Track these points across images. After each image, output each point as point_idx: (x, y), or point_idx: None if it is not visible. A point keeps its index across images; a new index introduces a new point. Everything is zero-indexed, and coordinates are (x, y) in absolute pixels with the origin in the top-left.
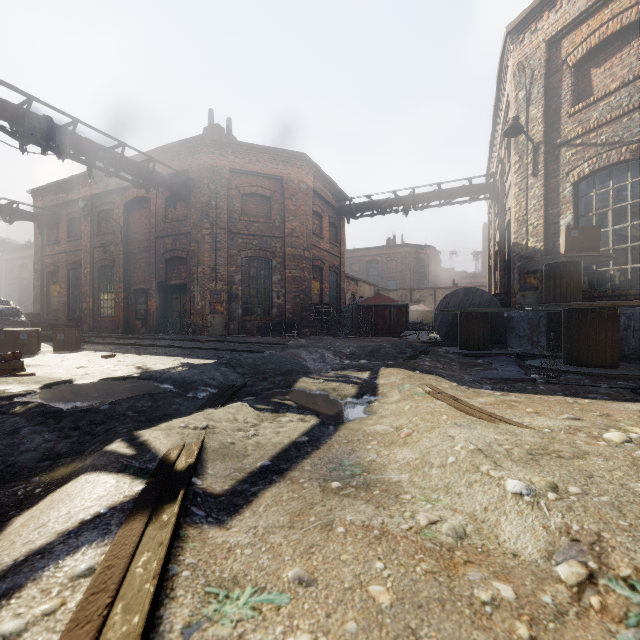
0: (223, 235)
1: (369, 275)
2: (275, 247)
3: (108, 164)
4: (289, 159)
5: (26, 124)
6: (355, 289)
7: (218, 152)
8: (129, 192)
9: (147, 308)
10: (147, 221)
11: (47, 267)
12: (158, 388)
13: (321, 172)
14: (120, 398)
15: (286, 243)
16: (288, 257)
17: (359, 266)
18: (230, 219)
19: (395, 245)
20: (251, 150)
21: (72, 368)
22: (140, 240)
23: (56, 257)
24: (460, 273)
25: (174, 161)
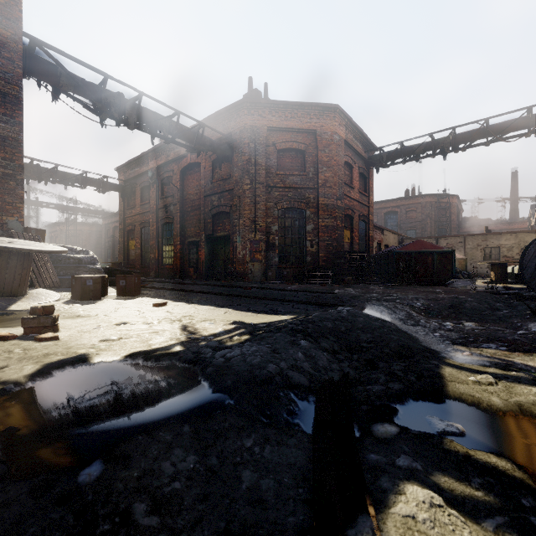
0: (261, 189)
1: (387, 226)
2: (309, 198)
3: (166, 131)
4: (322, 112)
5: (103, 100)
6: (381, 238)
7: (257, 113)
8: (184, 160)
9: (198, 257)
10: (198, 183)
11: (127, 226)
12: (208, 396)
13: (352, 123)
14: (137, 423)
15: (319, 193)
16: (321, 207)
17: (377, 218)
18: (267, 174)
19: (414, 196)
20: (286, 108)
21: (112, 324)
22: (192, 200)
23: (133, 218)
24: (483, 221)
25: (219, 127)
